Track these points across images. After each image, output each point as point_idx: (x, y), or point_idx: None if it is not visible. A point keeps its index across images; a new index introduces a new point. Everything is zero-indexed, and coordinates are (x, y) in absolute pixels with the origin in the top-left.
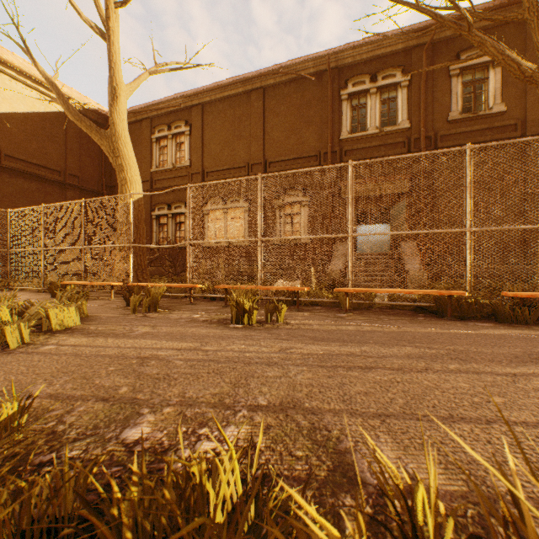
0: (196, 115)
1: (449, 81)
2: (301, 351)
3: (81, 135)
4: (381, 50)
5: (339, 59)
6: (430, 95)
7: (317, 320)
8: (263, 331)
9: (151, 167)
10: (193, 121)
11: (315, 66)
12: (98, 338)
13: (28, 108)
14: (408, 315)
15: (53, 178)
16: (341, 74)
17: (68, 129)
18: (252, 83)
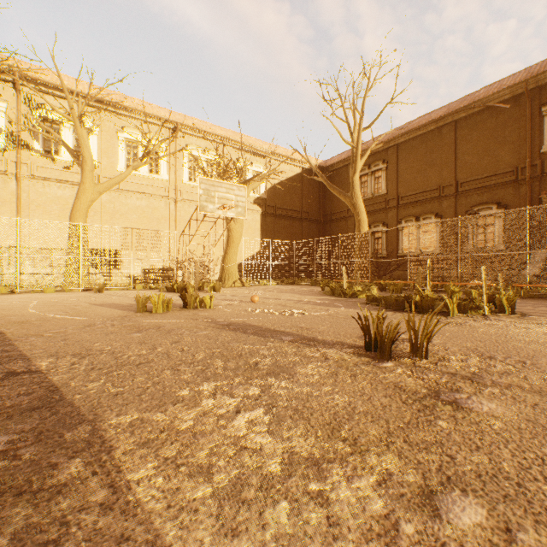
0: (391, 154)
1: None
2: None
3: (308, 184)
4: None
5: (539, 80)
6: None
7: None
8: None
9: None
10: (388, 159)
11: (510, 93)
12: None
13: (285, 177)
14: None
15: (296, 216)
16: (542, 91)
17: (303, 183)
18: (443, 120)
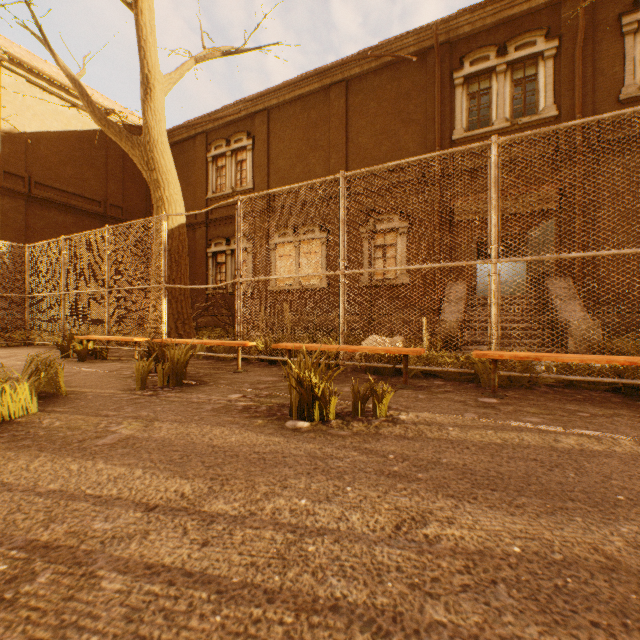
0: (260, 124)
1: (620, 42)
2: (457, 539)
3: (125, 157)
4: (514, 9)
5: (451, 29)
6: (590, 66)
7: (448, 413)
8: (349, 443)
9: (206, 193)
10: (256, 132)
11: (417, 43)
12: (20, 455)
13: (62, 126)
14: (619, 404)
15: (92, 209)
16: (453, 50)
17: (110, 150)
18: (331, 75)
